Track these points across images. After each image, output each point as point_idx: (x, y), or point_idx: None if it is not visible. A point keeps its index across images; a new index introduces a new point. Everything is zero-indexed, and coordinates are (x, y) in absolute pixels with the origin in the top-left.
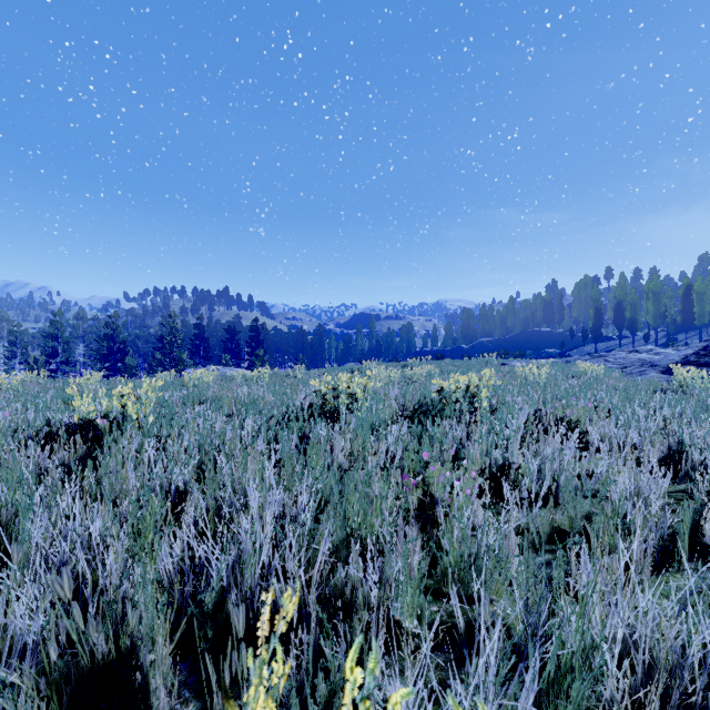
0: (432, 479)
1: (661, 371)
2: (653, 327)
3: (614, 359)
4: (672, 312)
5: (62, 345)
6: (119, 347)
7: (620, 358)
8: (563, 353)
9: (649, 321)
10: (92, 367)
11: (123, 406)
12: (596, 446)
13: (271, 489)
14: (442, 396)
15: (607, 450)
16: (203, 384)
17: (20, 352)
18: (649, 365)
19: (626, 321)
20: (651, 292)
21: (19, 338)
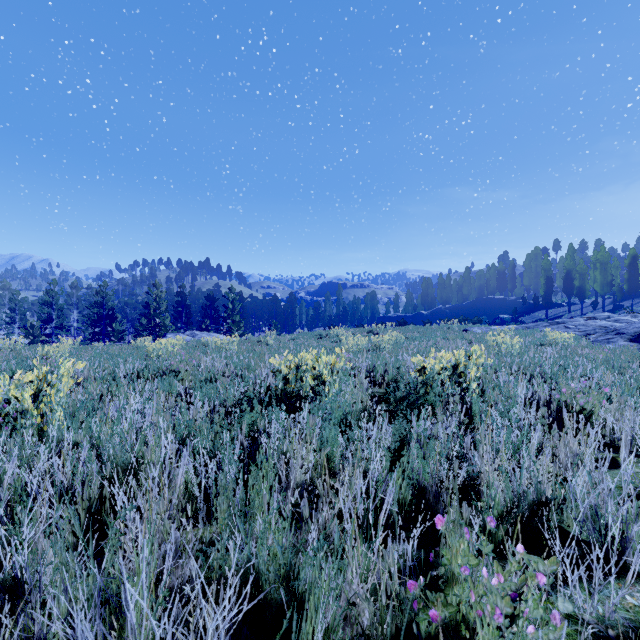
0: (464, 598)
1: (629, 338)
2: (601, 295)
3: (574, 326)
4: (618, 280)
5: (56, 312)
6: (108, 314)
7: (580, 325)
8: (515, 318)
9: (597, 289)
10: (84, 332)
11: (18, 400)
12: (616, 442)
13: (142, 633)
14: (423, 377)
15: (632, 449)
16: (167, 354)
17: (19, 318)
18: (615, 333)
19: (575, 289)
20: (599, 262)
21: (18, 305)
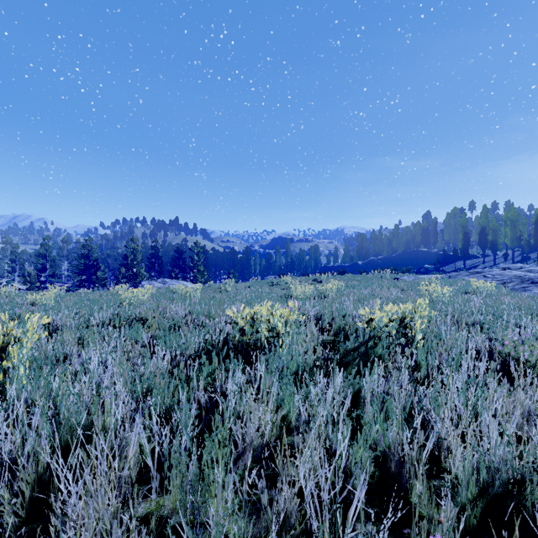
0: None
1: None
2: (511, 248)
3: (492, 276)
4: (526, 236)
5: (50, 262)
6: (93, 264)
7: (497, 275)
8: (437, 268)
9: (507, 243)
10: (73, 279)
11: None
12: None
13: None
14: (370, 328)
15: None
16: (138, 301)
17: (18, 267)
18: (530, 282)
19: (488, 243)
20: (509, 220)
21: (18, 257)
